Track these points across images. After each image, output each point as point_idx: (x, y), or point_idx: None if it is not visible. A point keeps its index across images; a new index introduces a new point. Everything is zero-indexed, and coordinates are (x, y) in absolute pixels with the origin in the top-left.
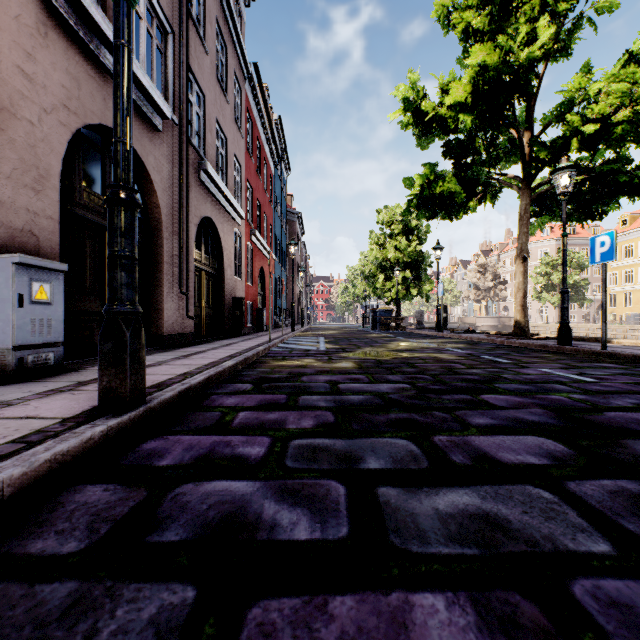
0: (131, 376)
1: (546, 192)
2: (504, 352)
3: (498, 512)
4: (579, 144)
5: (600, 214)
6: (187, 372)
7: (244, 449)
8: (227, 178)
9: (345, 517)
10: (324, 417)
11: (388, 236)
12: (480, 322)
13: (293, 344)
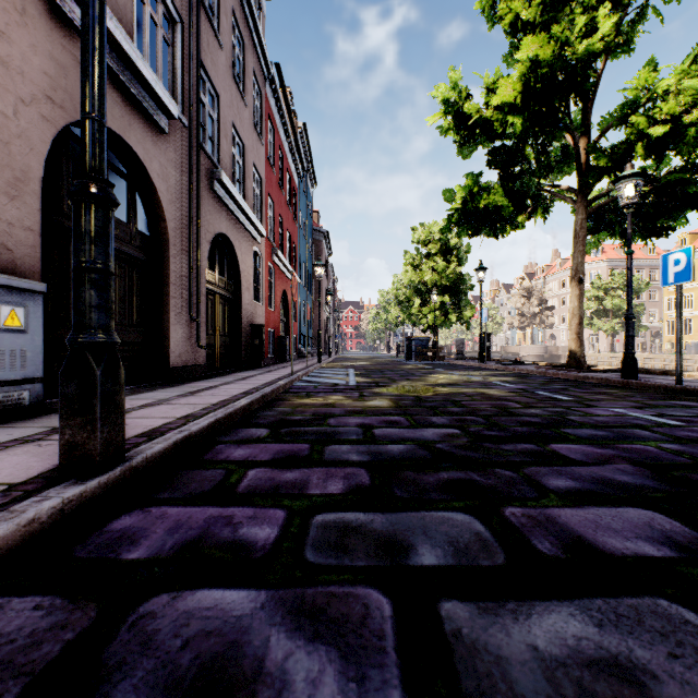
0: (103, 427)
1: (605, 205)
2: (561, 387)
3: (631, 655)
4: (644, 150)
5: (666, 230)
6: (190, 414)
7: (249, 530)
8: (245, 190)
9: (395, 667)
10: (357, 477)
11: (424, 257)
12: (525, 351)
13: (319, 377)
